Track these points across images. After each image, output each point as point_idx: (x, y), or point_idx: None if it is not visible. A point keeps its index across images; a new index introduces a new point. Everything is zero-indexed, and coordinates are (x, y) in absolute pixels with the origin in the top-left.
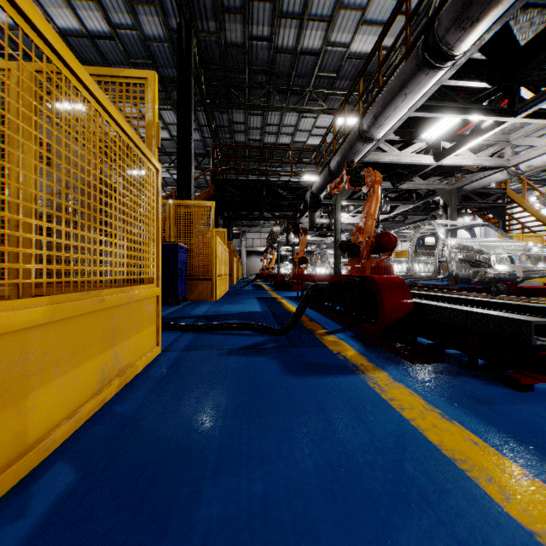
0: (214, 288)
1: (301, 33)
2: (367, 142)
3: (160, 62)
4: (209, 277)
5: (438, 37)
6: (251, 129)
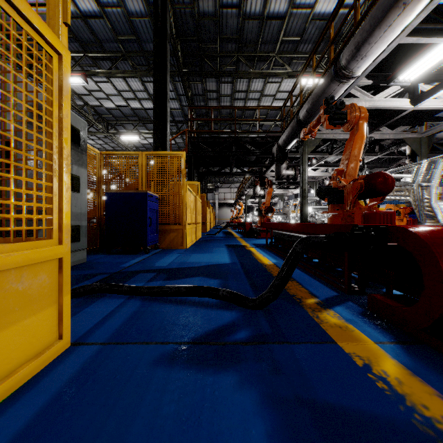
0: (184, 236)
1: None
2: (343, 81)
3: (143, 37)
4: (180, 226)
5: None
6: (222, 96)
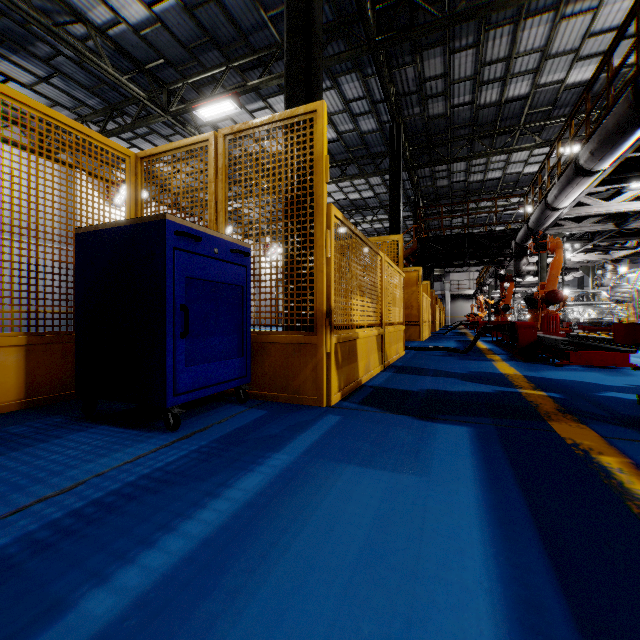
0: (421, 332)
1: (504, 89)
2: (554, 210)
3: (371, 145)
4: (417, 323)
5: (581, 163)
6: (454, 173)
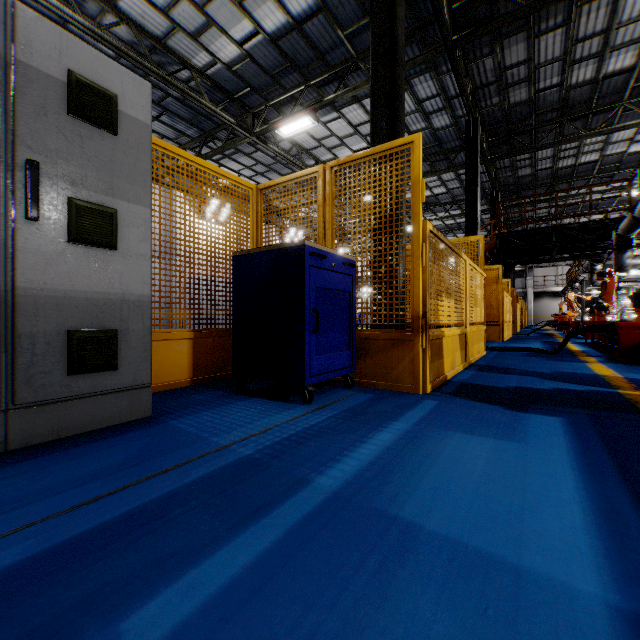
0: (501, 332)
1: (601, 64)
2: None
3: (444, 140)
4: (497, 323)
5: None
6: (538, 161)
